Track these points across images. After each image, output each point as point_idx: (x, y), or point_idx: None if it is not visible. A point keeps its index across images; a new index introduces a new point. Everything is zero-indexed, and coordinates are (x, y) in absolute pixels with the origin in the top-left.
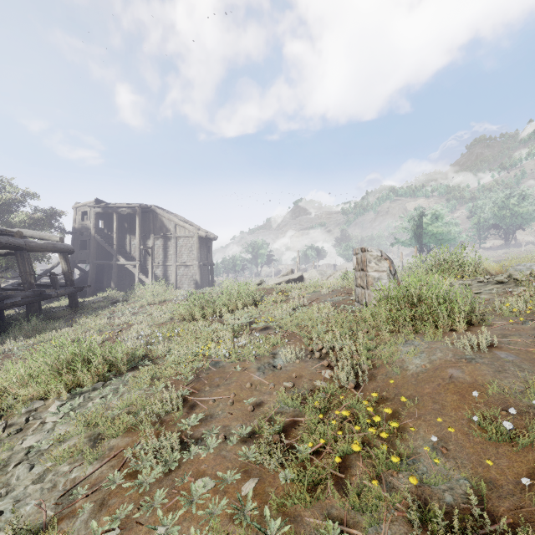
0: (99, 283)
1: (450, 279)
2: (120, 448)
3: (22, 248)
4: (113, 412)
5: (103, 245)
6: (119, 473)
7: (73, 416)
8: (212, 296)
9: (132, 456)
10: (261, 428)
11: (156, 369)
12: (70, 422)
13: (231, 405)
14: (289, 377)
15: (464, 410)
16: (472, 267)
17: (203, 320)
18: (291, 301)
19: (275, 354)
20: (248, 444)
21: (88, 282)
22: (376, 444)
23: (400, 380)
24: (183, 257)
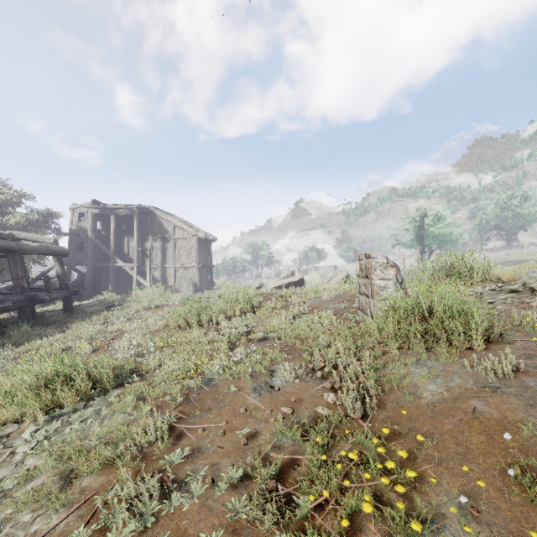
0: (96, 286)
1: (464, 290)
2: (93, 490)
3: (14, 251)
4: (90, 442)
5: (100, 247)
6: (88, 526)
7: (46, 446)
8: (210, 301)
9: (105, 503)
10: (254, 468)
11: (143, 388)
12: (41, 454)
13: (222, 435)
14: (288, 400)
15: (494, 456)
16: (481, 273)
17: (198, 328)
18: (291, 308)
19: (273, 371)
20: (239, 490)
21: (85, 285)
22: (390, 497)
23: (414, 411)
24: (182, 259)
